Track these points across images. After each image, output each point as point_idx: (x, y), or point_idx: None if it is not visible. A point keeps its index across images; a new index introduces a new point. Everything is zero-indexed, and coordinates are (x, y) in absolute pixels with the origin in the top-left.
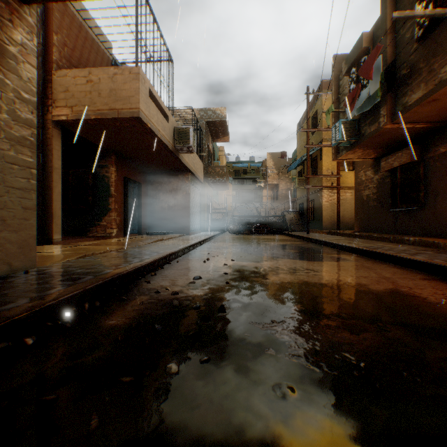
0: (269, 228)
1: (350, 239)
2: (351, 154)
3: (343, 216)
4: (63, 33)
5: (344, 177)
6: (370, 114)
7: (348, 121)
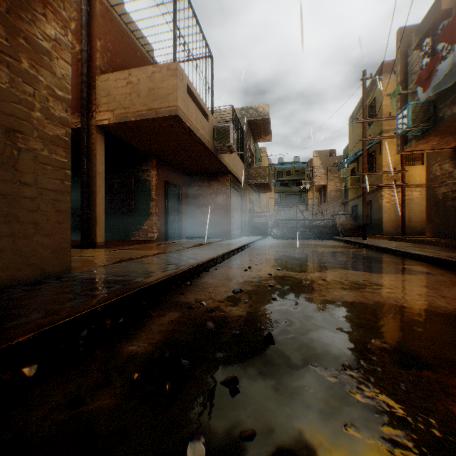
0: (317, 233)
1: (421, 247)
2: (422, 144)
3: (408, 219)
4: (106, 39)
5: (410, 173)
6: (451, 91)
7: (420, 103)
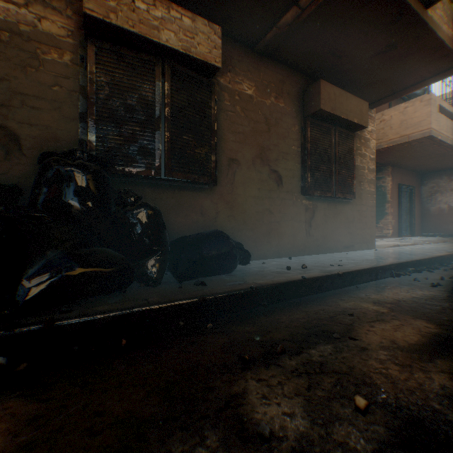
0: None
1: None
2: None
3: None
4: None
5: None
6: None
7: None
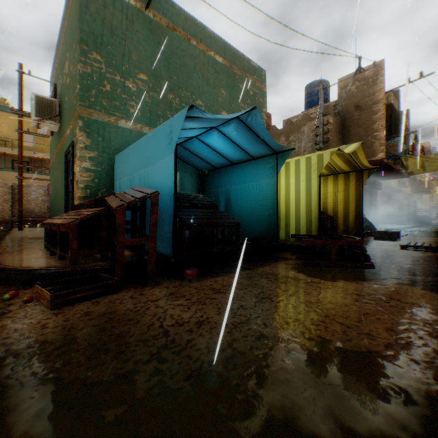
0: None
1: None
2: None
3: None
4: None
5: None
6: None
7: None
